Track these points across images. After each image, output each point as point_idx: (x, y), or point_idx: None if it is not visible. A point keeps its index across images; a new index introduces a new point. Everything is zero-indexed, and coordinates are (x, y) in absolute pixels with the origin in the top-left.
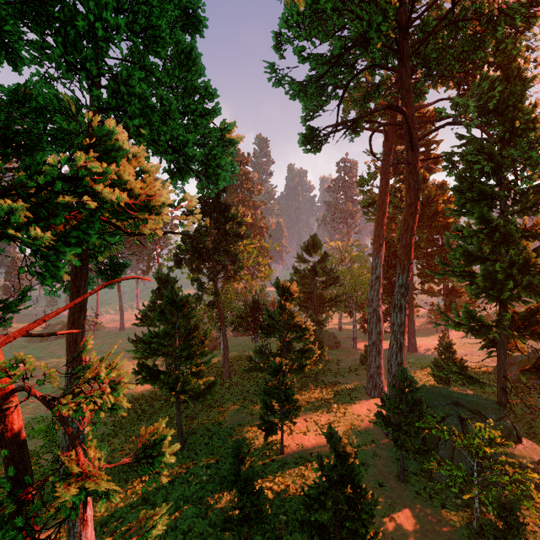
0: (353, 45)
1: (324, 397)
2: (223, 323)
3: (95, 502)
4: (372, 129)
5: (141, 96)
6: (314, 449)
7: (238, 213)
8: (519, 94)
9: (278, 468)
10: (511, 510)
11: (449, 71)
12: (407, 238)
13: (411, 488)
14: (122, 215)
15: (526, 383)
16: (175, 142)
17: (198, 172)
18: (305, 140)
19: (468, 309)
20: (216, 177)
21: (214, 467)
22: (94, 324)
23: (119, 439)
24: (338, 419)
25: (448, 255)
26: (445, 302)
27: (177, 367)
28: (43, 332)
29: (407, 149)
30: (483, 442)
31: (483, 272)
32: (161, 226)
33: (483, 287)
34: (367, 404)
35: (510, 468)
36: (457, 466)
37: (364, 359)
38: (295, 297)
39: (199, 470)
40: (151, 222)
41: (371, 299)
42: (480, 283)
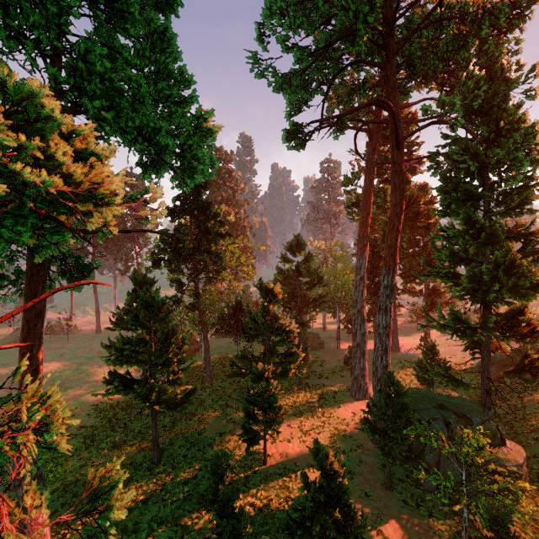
0: (338, 37)
1: (308, 401)
2: (204, 326)
3: (59, 527)
4: (356, 128)
5: (104, 76)
6: (298, 457)
7: (220, 212)
8: (503, 94)
9: (261, 481)
10: (503, 522)
11: (433, 70)
12: (393, 238)
13: (398, 496)
14: (57, 207)
15: (505, 382)
16: (145, 129)
17: (173, 165)
18: (289, 136)
19: (454, 311)
20: (192, 170)
21: (192, 483)
22: (67, 327)
23: (90, 452)
24: (323, 424)
25: (433, 256)
26: (427, 302)
27: (153, 375)
28: (11, 336)
29: (393, 148)
30: (471, 450)
31: (468, 273)
32: (113, 222)
33: (469, 288)
34: (352, 407)
35: (500, 477)
36: (444, 472)
37: (349, 361)
38: (279, 299)
39: (176, 486)
40: (96, 216)
41: (356, 300)
42: (465, 284)
